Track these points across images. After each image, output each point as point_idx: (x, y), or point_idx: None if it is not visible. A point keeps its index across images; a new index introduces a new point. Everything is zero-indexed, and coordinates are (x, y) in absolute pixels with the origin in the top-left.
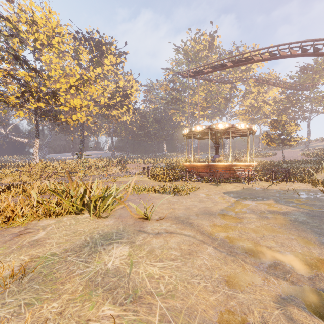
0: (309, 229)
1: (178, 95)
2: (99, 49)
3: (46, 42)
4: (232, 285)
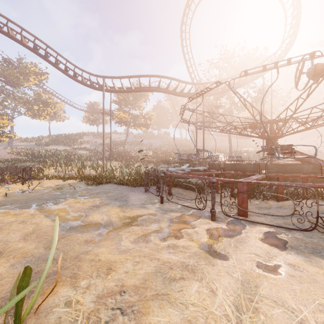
0: (136, 207)
1: None
2: None
3: None
4: (224, 258)
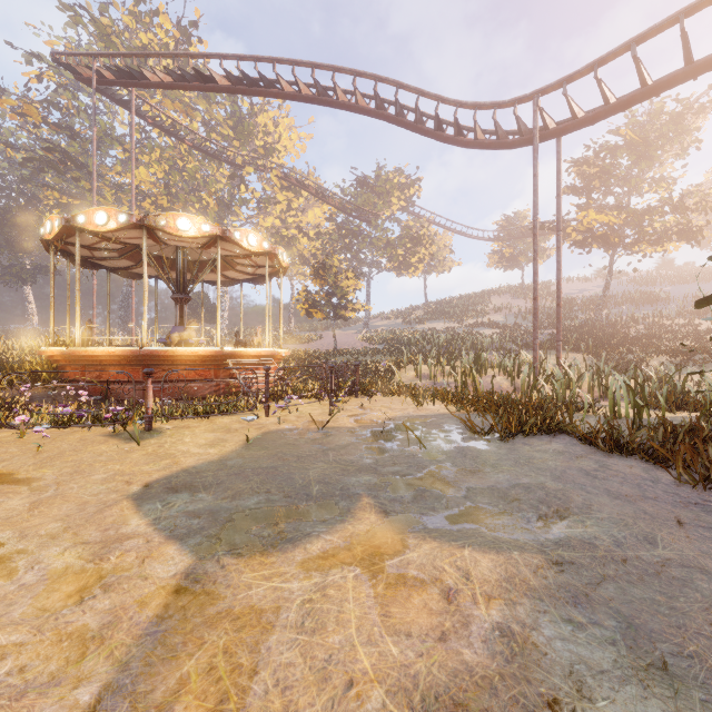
0: None
1: (77, 152)
2: None
3: None
4: None
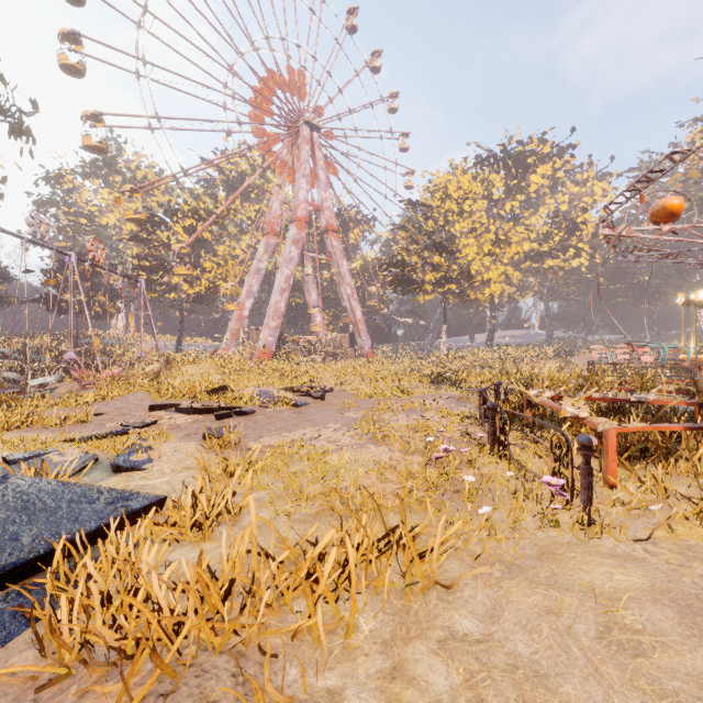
0: None
1: None
2: (522, 165)
3: (457, 210)
4: None
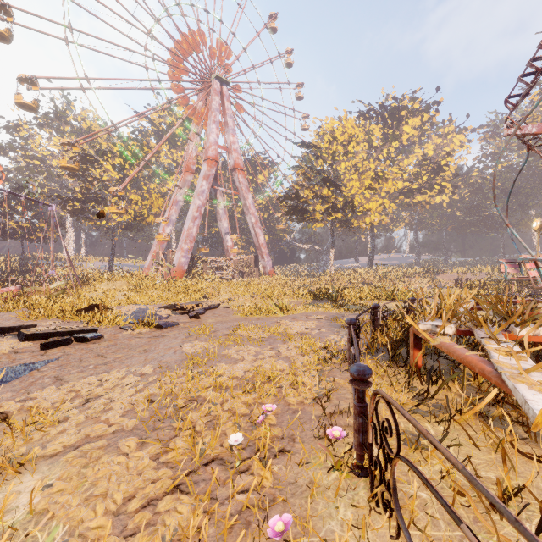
0: None
1: None
2: (396, 117)
3: (342, 151)
4: None
